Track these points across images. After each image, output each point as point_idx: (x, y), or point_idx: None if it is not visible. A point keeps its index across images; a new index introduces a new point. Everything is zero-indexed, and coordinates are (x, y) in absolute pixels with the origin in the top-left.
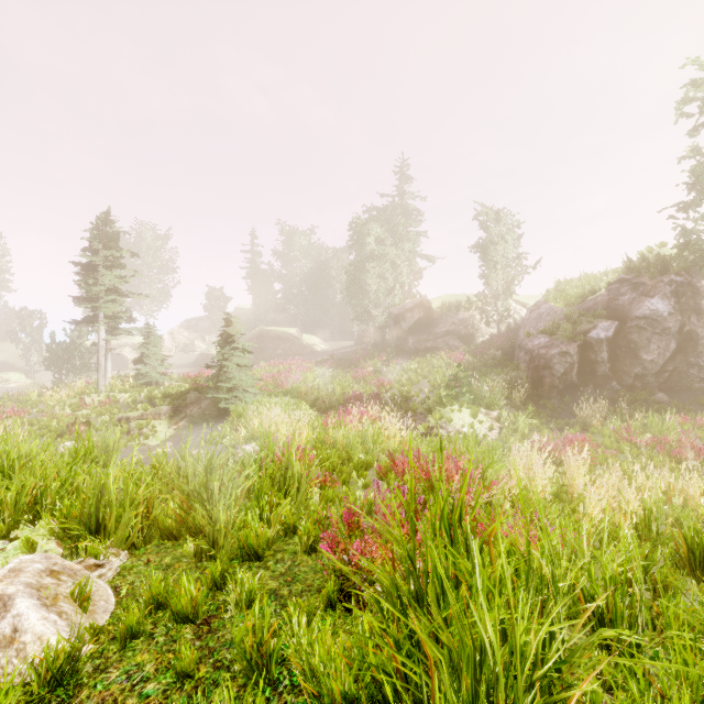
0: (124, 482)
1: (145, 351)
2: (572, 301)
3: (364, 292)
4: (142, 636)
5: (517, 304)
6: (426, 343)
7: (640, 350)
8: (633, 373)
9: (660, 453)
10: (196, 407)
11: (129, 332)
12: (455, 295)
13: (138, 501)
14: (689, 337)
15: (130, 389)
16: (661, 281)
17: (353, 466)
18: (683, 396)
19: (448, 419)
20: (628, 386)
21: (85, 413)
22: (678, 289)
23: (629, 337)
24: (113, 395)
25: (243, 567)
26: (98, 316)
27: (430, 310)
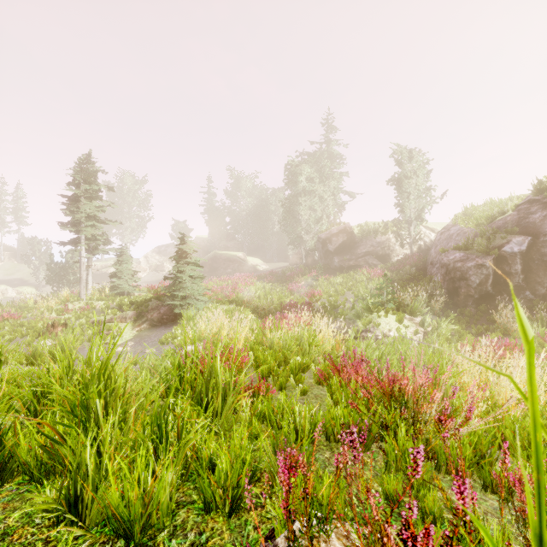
0: None
1: (119, 267)
2: (482, 222)
3: (297, 221)
4: None
5: (426, 229)
6: (349, 262)
7: None
8: (546, 283)
9: None
10: (156, 312)
11: (106, 252)
12: (373, 222)
13: None
14: None
15: (105, 298)
16: None
17: (290, 369)
18: None
19: (375, 324)
20: (541, 296)
21: (67, 316)
22: None
23: (542, 250)
24: (91, 302)
25: (117, 543)
26: (80, 238)
27: (352, 235)
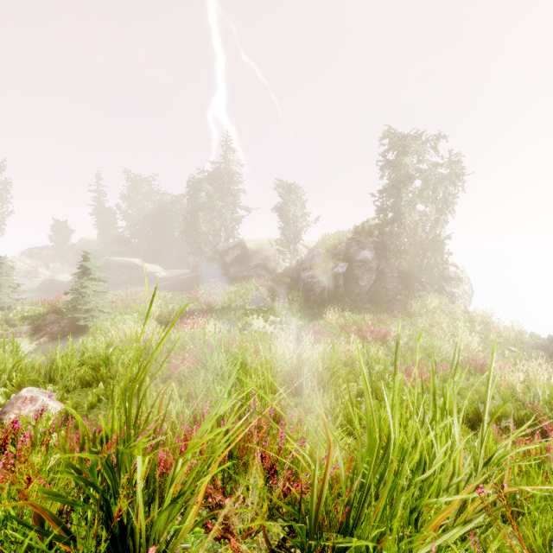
0: (63, 358)
1: None
2: (329, 249)
3: (197, 233)
4: (95, 409)
5: (303, 246)
6: (243, 273)
7: (359, 279)
8: (355, 292)
9: (357, 335)
10: (56, 326)
11: None
12: (264, 238)
13: (72, 366)
14: (381, 272)
15: None
16: (369, 240)
17: (186, 352)
18: (378, 305)
19: (250, 324)
20: (353, 300)
21: None
22: (377, 246)
23: (354, 272)
24: None
25: None
26: None
27: (246, 249)
